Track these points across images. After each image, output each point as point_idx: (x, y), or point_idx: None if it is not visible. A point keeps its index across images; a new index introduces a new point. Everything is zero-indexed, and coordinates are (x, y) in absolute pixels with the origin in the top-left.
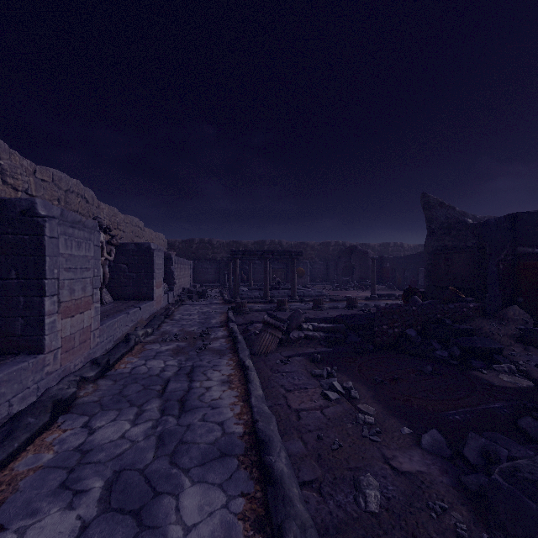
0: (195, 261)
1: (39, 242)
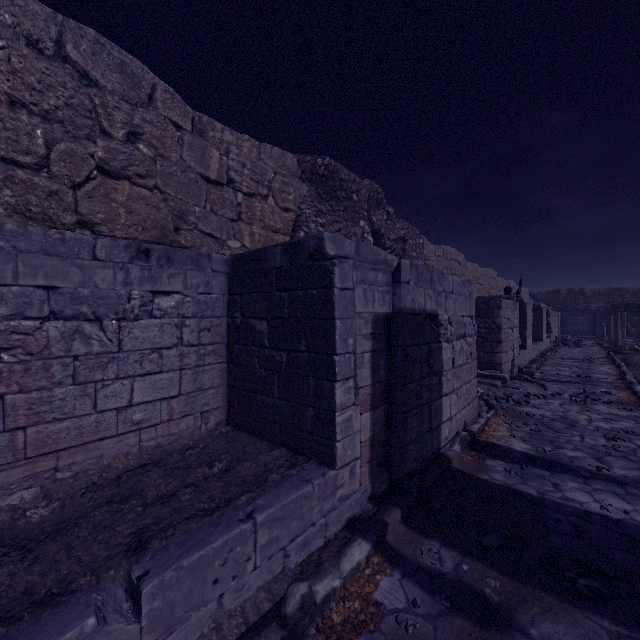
0: (563, 312)
1: (524, 312)
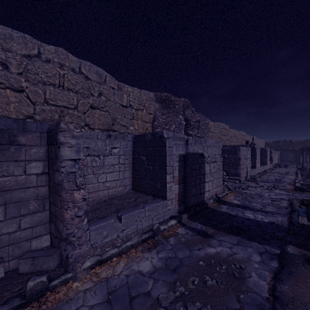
0: (281, 151)
1: (255, 151)
